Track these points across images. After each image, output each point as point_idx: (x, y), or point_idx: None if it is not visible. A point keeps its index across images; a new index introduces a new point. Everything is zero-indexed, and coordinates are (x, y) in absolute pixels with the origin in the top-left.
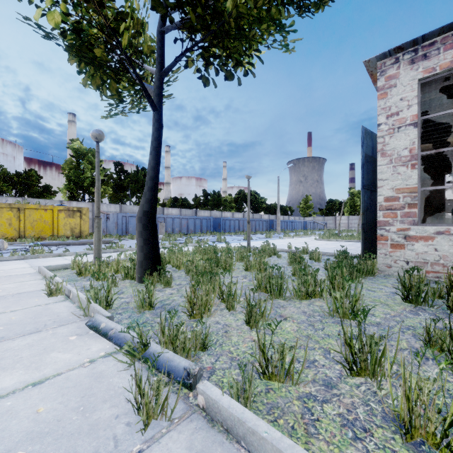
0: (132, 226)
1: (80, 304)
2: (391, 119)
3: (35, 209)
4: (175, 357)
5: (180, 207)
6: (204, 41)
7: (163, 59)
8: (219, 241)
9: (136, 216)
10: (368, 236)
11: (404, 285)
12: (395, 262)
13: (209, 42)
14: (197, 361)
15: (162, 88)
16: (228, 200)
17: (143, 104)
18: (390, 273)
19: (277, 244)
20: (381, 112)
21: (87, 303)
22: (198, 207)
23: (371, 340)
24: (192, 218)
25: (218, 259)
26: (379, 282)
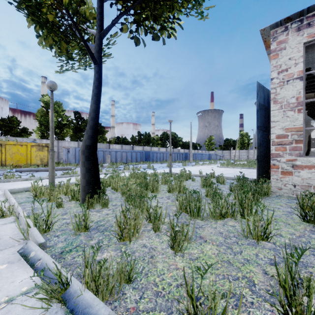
0: None
1: (19, 229)
2: (282, 75)
3: (14, 144)
4: (95, 301)
5: (121, 143)
6: (135, 9)
7: (102, 22)
8: (149, 168)
9: None
10: (261, 164)
11: (302, 207)
12: (284, 186)
13: (140, 10)
14: (121, 299)
15: (101, 46)
16: (155, 139)
17: (88, 62)
18: (280, 194)
19: (191, 170)
20: (274, 69)
21: (26, 227)
22: (134, 144)
23: (310, 284)
24: (130, 151)
25: (147, 183)
26: (274, 201)
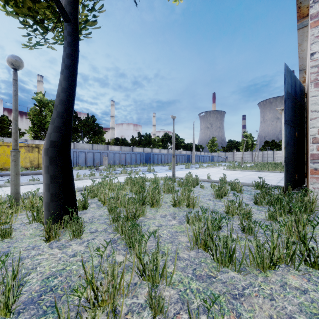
0: (81, 159)
1: None
2: None
3: None
4: None
5: (120, 145)
6: None
7: None
8: (149, 171)
9: (84, 151)
10: (288, 168)
11: None
12: None
13: None
14: None
15: None
16: (156, 140)
17: None
18: None
19: (196, 174)
20: (315, 40)
21: None
22: (134, 145)
23: None
24: (129, 153)
25: (144, 194)
26: None
